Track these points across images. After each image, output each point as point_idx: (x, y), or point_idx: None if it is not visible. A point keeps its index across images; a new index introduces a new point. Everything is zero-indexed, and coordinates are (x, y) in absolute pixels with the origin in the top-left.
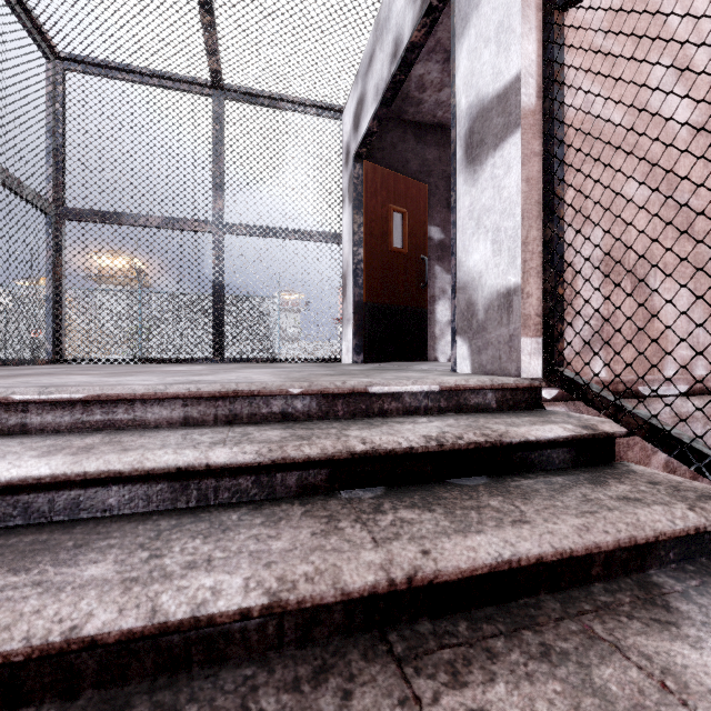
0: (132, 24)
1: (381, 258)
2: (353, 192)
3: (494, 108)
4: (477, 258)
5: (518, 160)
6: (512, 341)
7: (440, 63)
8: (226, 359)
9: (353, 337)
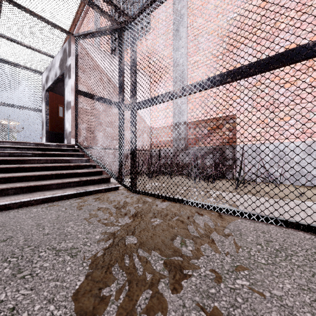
0: None
1: (55, 119)
2: (46, 100)
3: (69, 103)
4: (67, 126)
5: (71, 113)
6: (70, 139)
7: None
8: None
9: (46, 140)
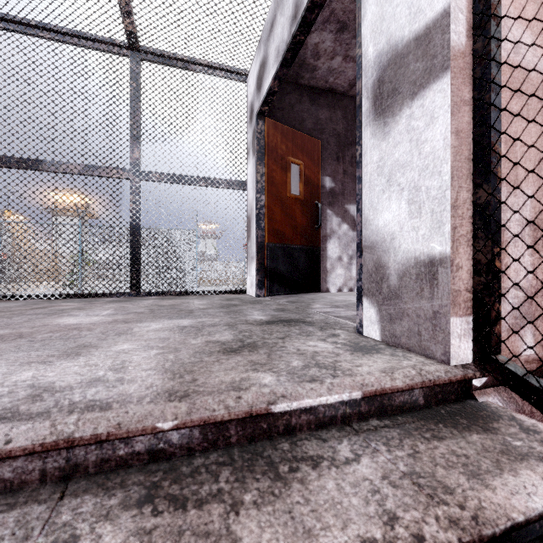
0: None
1: (281, 203)
2: (257, 145)
3: (412, 52)
4: (388, 217)
5: (446, 109)
6: (437, 319)
7: (333, 33)
8: (142, 293)
9: (257, 273)
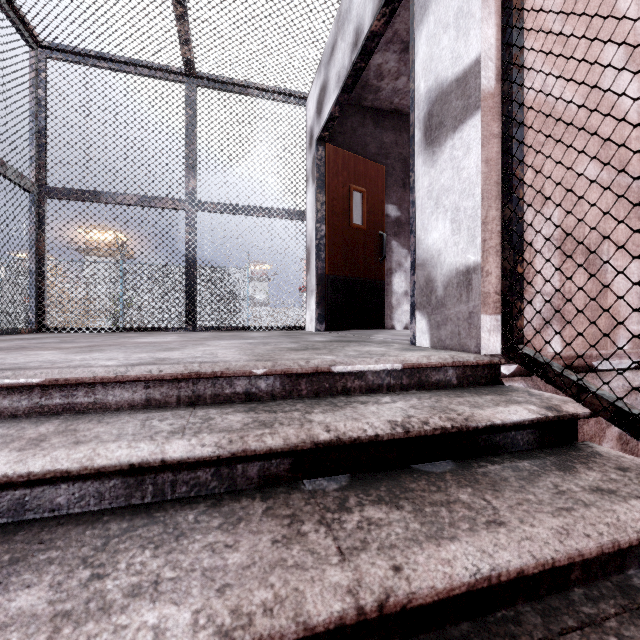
0: (109, 15)
1: (342, 234)
2: (317, 173)
3: (454, 91)
4: (436, 236)
5: (477, 141)
6: (472, 318)
7: (397, 53)
8: (198, 327)
9: (317, 307)
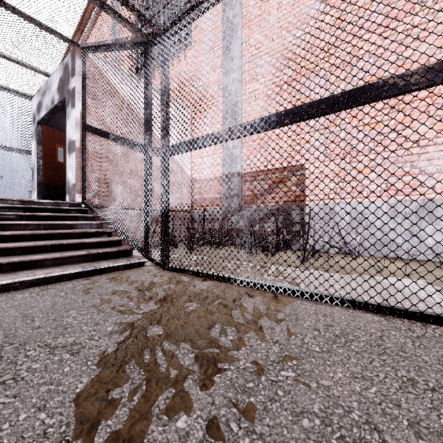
0: None
1: (52, 165)
2: (37, 137)
3: (73, 143)
4: (70, 175)
5: (75, 157)
6: (75, 194)
7: None
8: None
9: (37, 196)
